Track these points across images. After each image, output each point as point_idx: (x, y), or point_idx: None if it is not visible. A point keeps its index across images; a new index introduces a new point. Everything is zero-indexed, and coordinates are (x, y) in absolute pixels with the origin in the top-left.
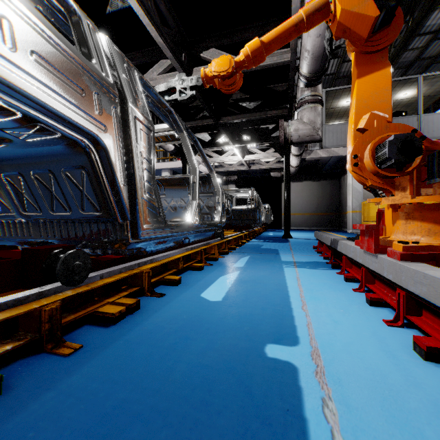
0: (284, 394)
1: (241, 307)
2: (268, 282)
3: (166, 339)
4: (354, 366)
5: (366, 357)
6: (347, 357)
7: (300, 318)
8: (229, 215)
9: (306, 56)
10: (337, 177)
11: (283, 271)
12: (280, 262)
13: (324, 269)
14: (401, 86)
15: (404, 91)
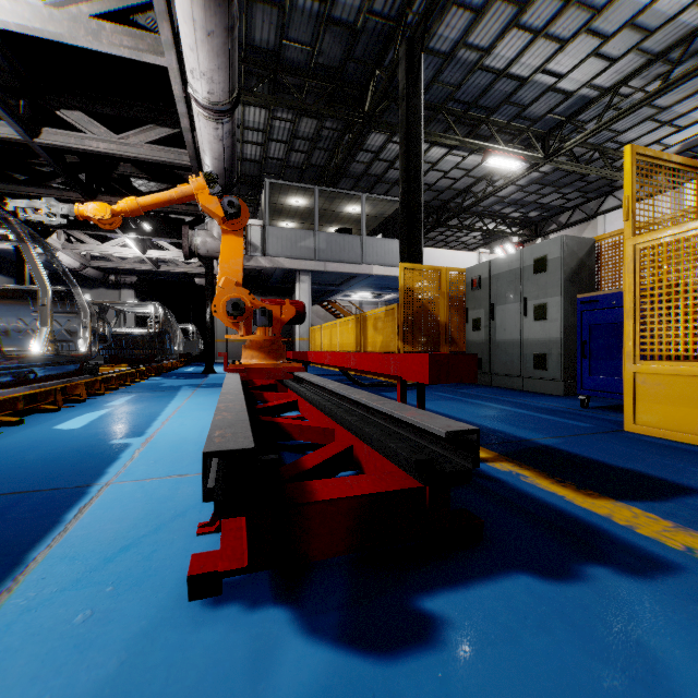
0: (114, 451)
1: (101, 429)
2: (143, 412)
3: (14, 450)
4: (172, 438)
5: (184, 434)
6: (172, 436)
7: (155, 427)
8: (108, 343)
9: (208, 169)
10: (289, 294)
11: (168, 404)
12: (172, 398)
13: (216, 398)
14: (349, 200)
15: (353, 205)
